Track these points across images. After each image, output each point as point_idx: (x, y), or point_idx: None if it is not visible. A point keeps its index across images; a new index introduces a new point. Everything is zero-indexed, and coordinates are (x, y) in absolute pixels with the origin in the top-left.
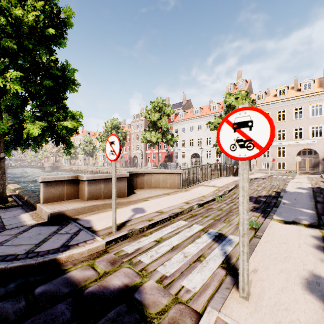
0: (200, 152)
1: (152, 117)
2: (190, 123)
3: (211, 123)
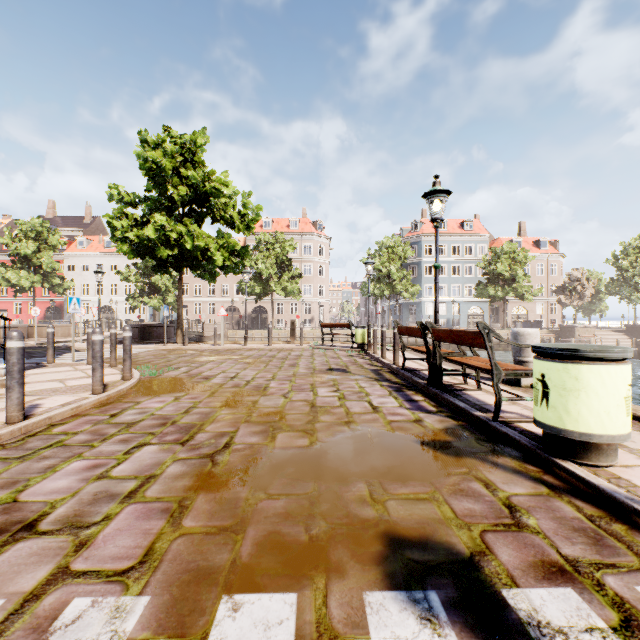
0: (115, 305)
1: (23, 248)
2: (97, 260)
3: (122, 273)
